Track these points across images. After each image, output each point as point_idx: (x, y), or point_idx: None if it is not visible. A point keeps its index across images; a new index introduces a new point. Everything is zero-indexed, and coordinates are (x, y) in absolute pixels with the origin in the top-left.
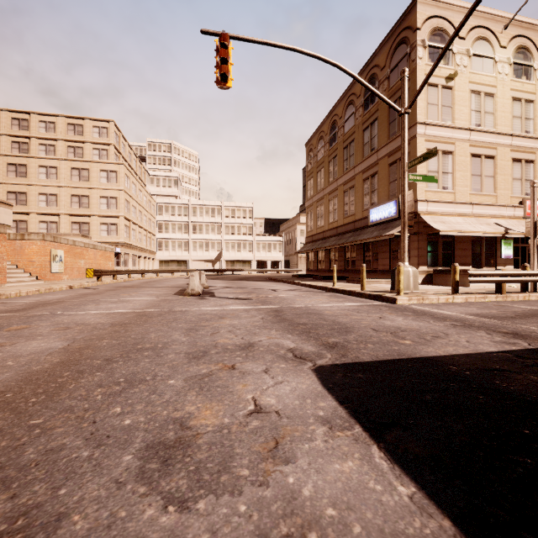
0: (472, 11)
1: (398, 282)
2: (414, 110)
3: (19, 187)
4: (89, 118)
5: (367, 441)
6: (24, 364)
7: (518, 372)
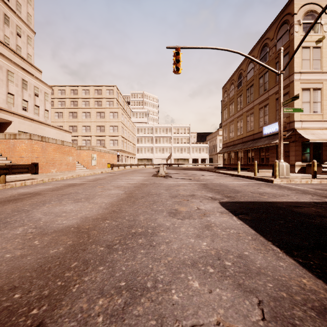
0: (320, 16)
1: (275, 171)
2: (292, 65)
3: (74, 123)
4: (104, 85)
5: (232, 216)
6: (116, 196)
7: (308, 207)
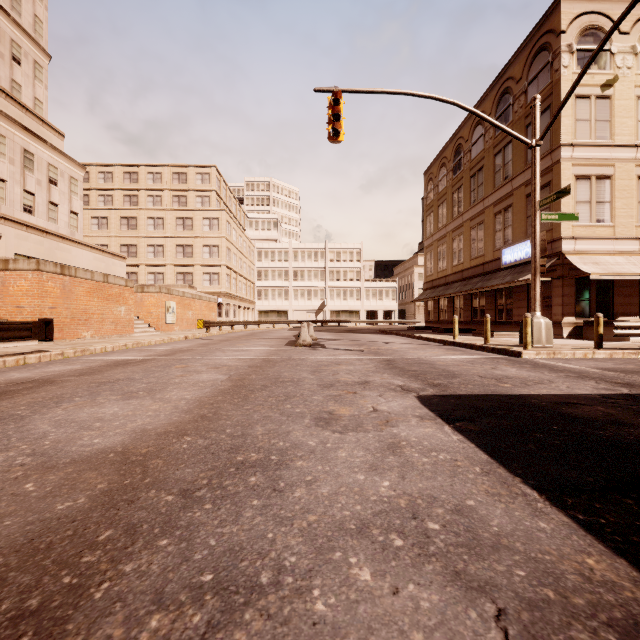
0: (610, 34)
1: (525, 335)
2: (557, 130)
3: (131, 239)
4: (192, 165)
5: (443, 424)
6: (212, 385)
7: (590, 405)
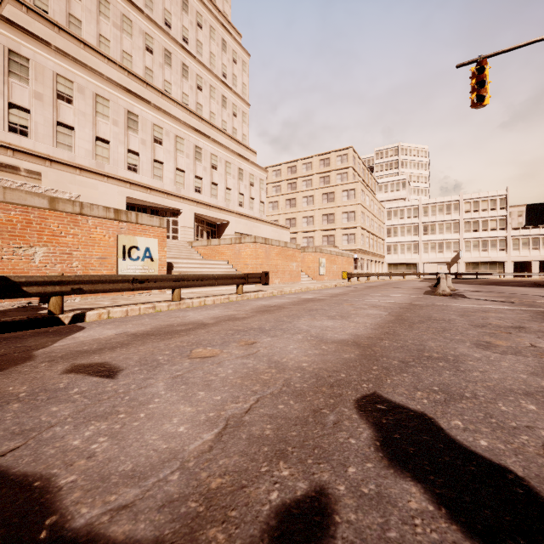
0: None
1: None
2: None
3: (292, 214)
4: (334, 150)
5: None
6: (380, 317)
7: None
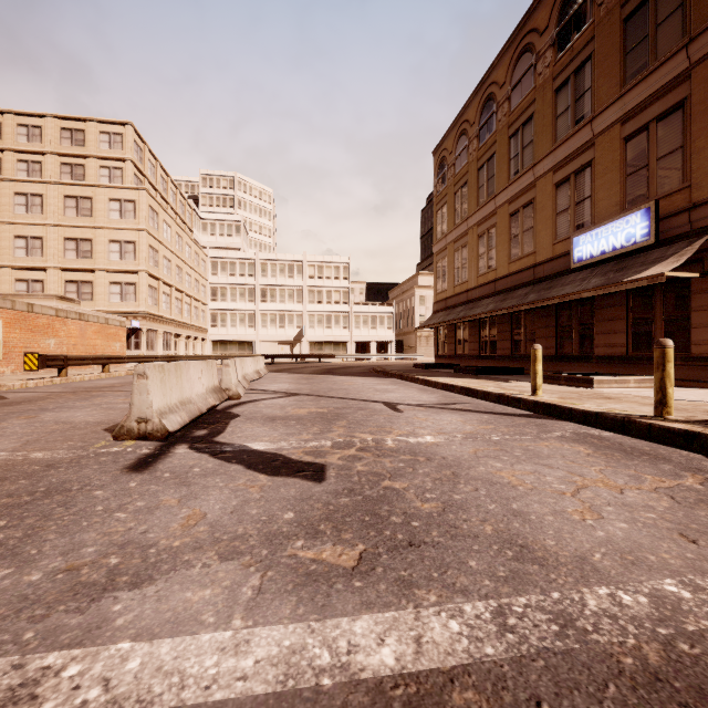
0: None
1: None
2: None
3: None
4: (94, 118)
5: None
6: None
7: None
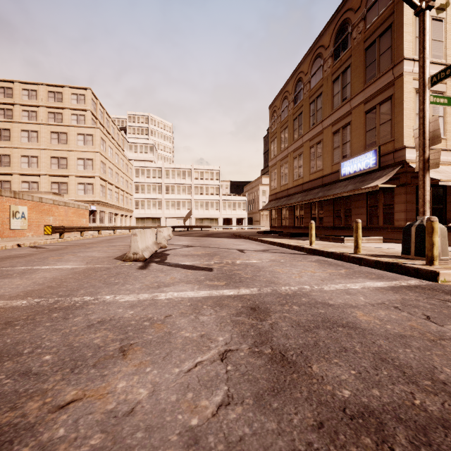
0: None
1: (431, 246)
2: (399, 45)
3: (3, 149)
4: (68, 85)
5: None
6: None
7: None
